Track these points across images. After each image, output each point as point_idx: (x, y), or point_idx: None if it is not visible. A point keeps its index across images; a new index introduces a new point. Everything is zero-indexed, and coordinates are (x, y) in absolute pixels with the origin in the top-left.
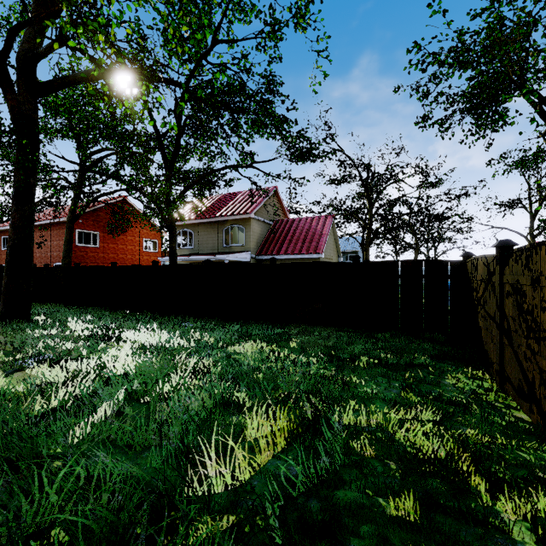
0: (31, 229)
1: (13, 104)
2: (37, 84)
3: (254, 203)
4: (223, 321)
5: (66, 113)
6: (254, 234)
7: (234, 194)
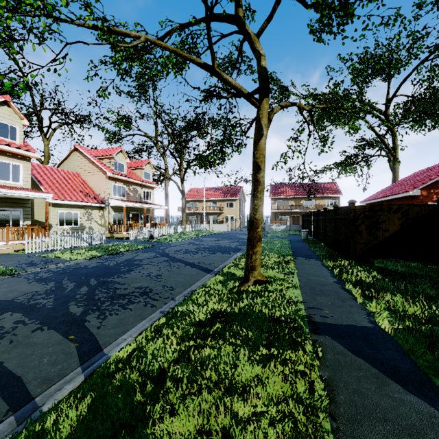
0: None
1: None
2: None
3: None
4: None
5: None
6: None
7: None
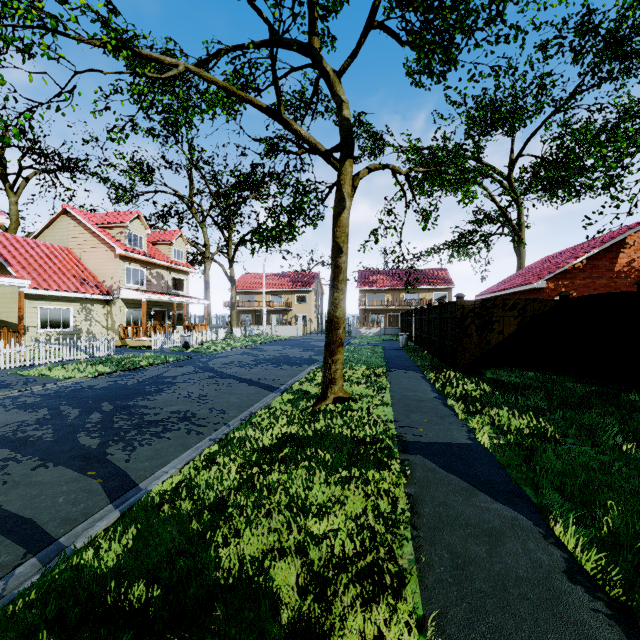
0: None
1: None
2: None
3: None
4: None
5: None
6: None
7: None
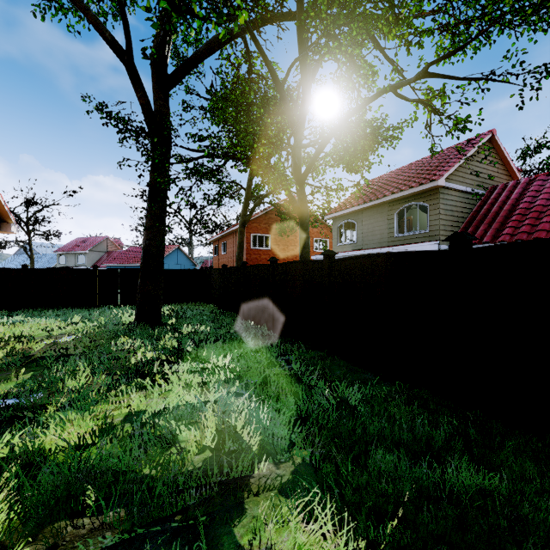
0: (161, 229)
1: (142, 102)
2: (166, 77)
3: (446, 164)
4: (349, 365)
5: (232, 120)
6: (446, 212)
7: (415, 163)
